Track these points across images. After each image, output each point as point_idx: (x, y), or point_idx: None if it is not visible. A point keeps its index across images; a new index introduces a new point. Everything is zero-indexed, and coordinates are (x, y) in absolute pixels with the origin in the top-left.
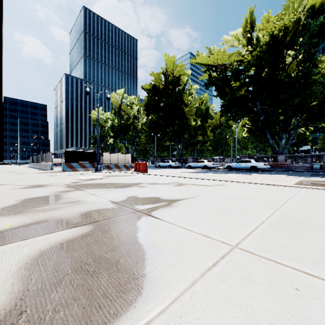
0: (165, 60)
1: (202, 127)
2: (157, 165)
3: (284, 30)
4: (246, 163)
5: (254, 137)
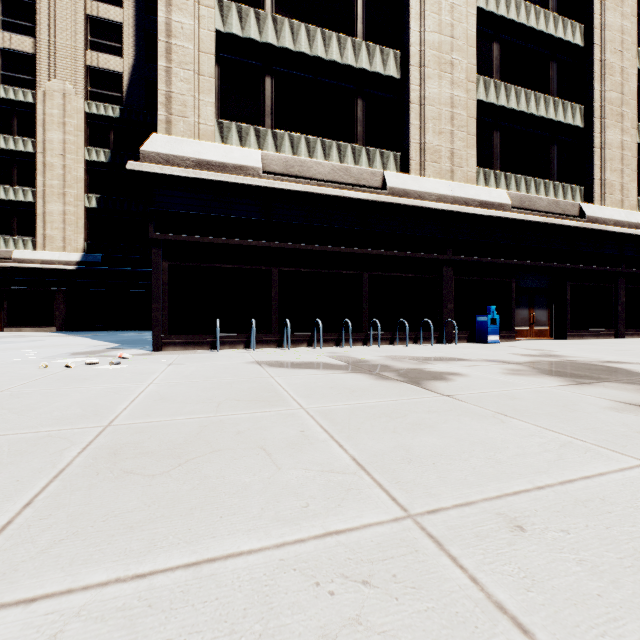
0: None
1: None
2: None
3: None
4: None
5: None
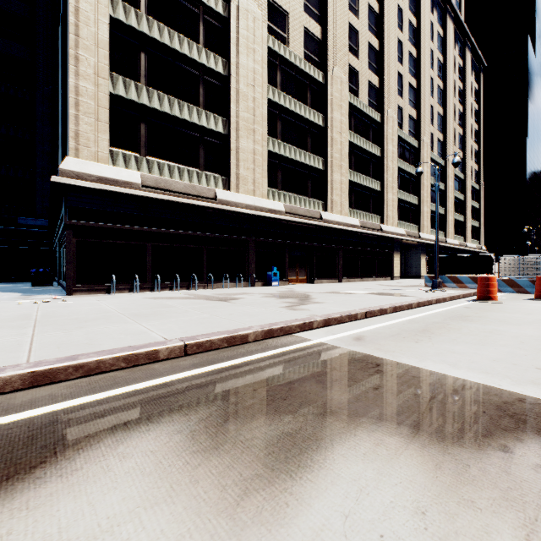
0: None
1: None
2: None
3: None
4: None
5: None
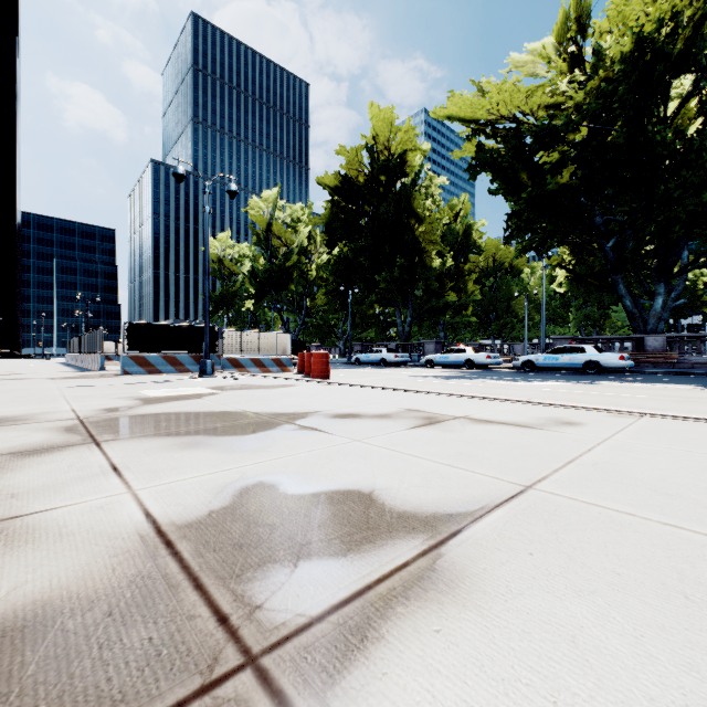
0: (371, 116)
1: (457, 272)
2: (353, 359)
3: (674, 20)
4: (573, 354)
5: (585, 294)
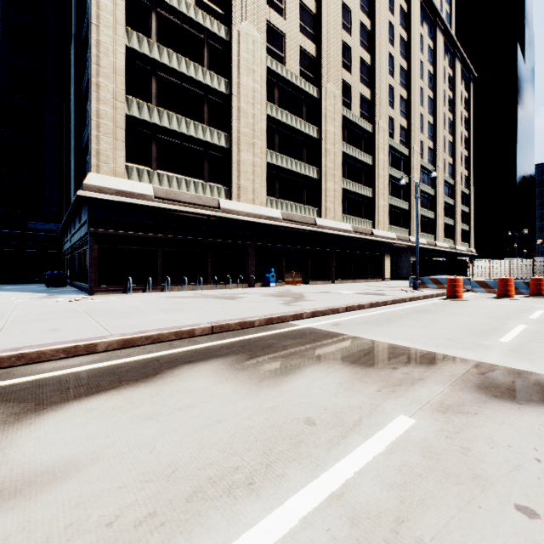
0: None
1: None
2: None
3: None
4: None
5: None
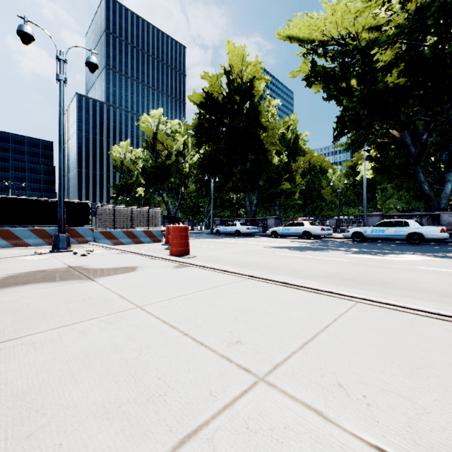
0: (228, 50)
1: (288, 169)
2: (215, 230)
3: None
4: (397, 227)
5: (388, 181)
